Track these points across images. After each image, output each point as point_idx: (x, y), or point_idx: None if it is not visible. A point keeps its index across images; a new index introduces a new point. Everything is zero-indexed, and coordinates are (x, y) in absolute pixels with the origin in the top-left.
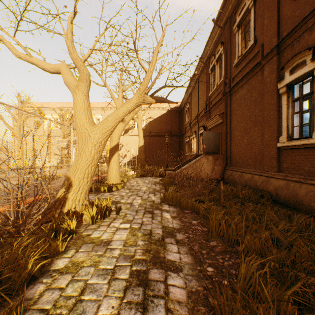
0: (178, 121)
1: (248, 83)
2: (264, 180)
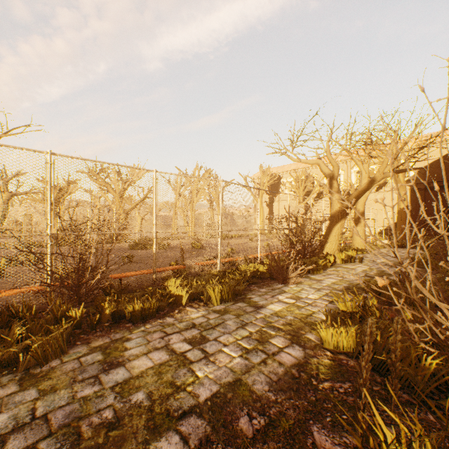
0: None
1: None
2: None
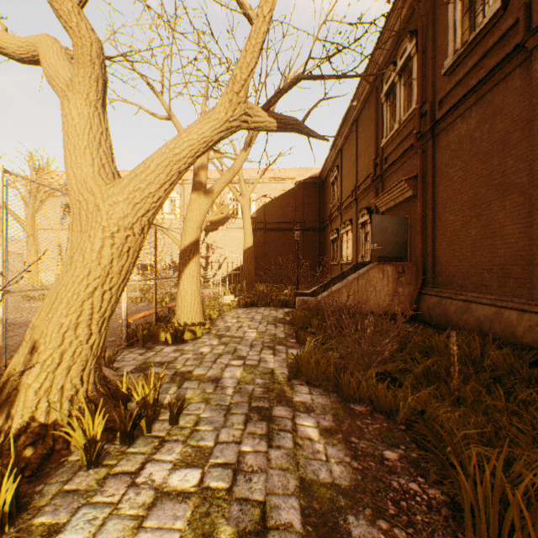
0: (316, 203)
1: (484, 102)
2: None
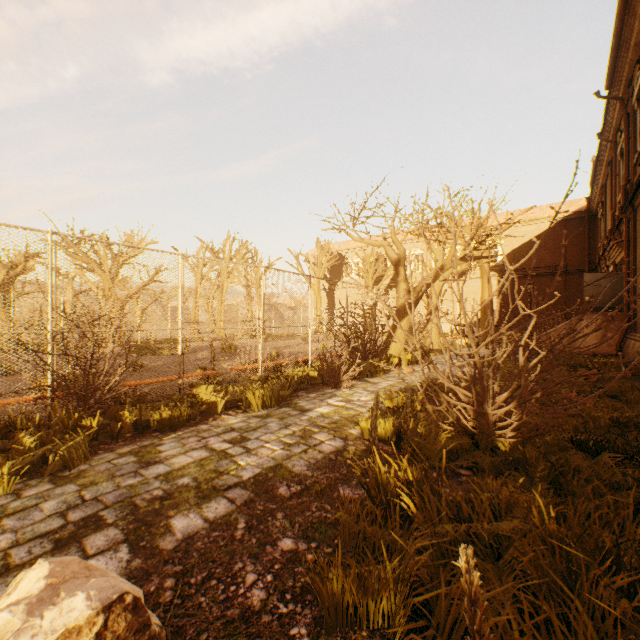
0: (584, 241)
1: None
2: None
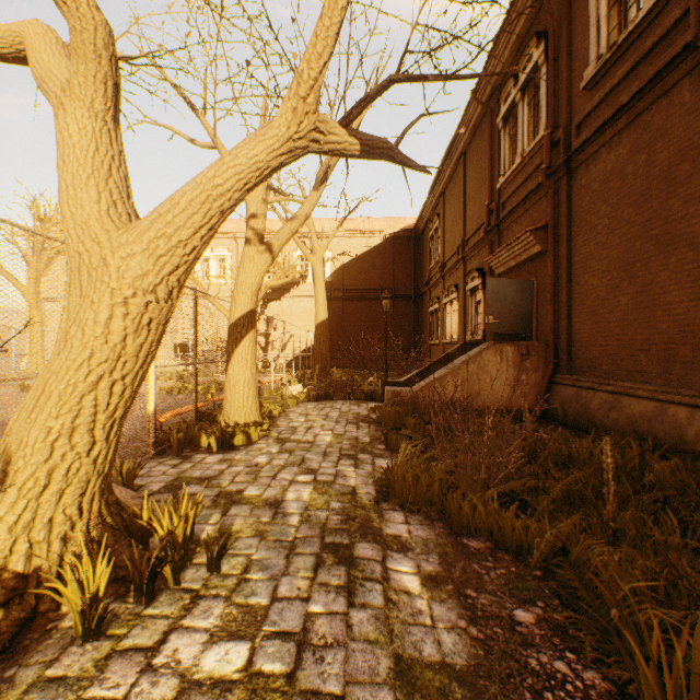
0: (410, 264)
1: (639, 125)
2: None
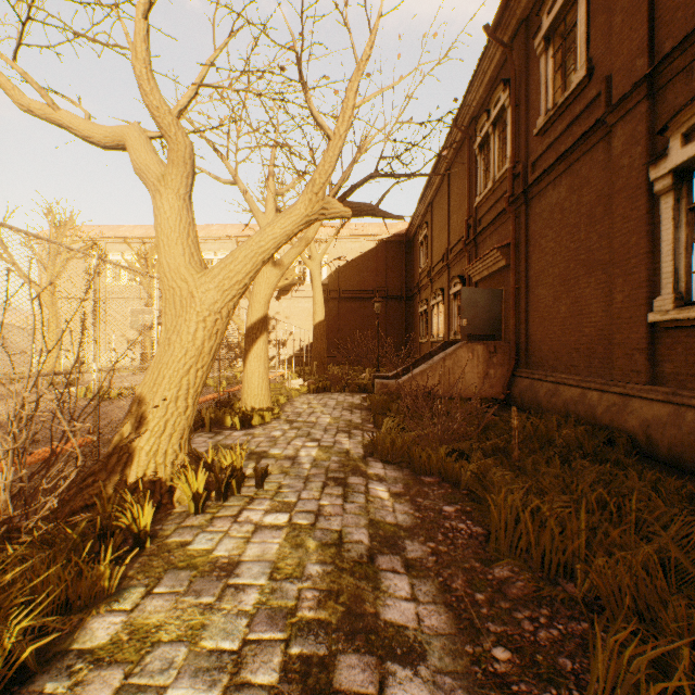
0: (402, 267)
1: (572, 172)
2: (614, 404)
